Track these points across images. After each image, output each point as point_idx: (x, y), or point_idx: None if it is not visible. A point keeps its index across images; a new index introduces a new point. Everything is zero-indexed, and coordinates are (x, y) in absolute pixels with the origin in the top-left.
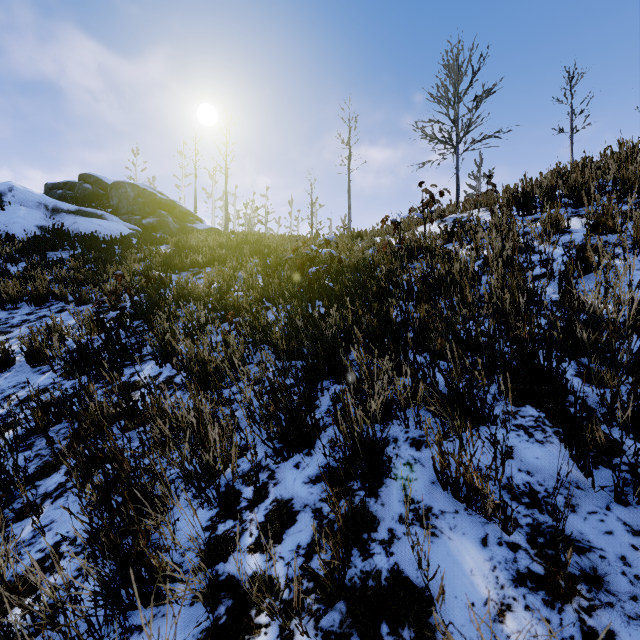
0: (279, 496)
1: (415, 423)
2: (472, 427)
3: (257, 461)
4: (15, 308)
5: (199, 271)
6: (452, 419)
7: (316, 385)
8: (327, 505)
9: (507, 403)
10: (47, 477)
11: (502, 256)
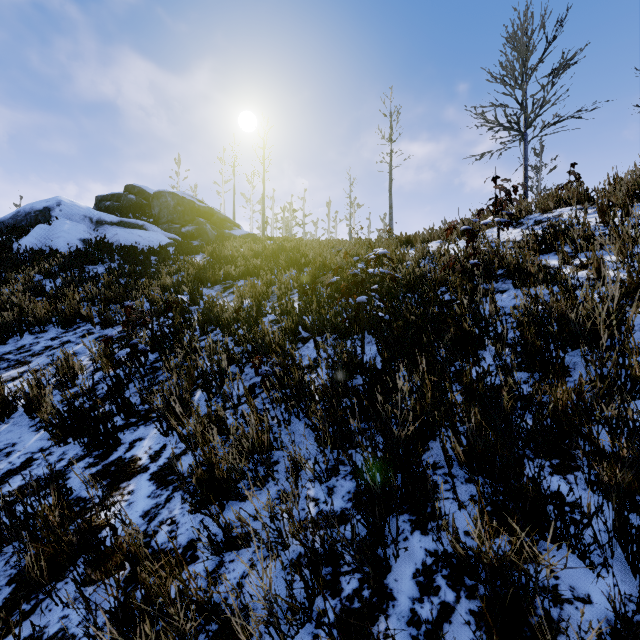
0: None
1: None
2: None
3: None
4: (42, 331)
5: (232, 284)
6: None
7: (383, 529)
8: None
9: None
10: None
11: None
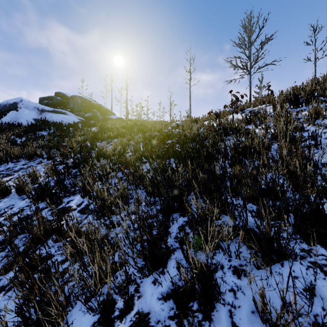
0: (140, 309)
1: (236, 255)
2: (278, 261)
3: (129, 274)
4: (18, 161)
5: (111, 141)
6: (276, 283)
7: (169, 217)
8: (173, 323)
9: (301, 241)
10: (7, 273)
11: (286, 134)
